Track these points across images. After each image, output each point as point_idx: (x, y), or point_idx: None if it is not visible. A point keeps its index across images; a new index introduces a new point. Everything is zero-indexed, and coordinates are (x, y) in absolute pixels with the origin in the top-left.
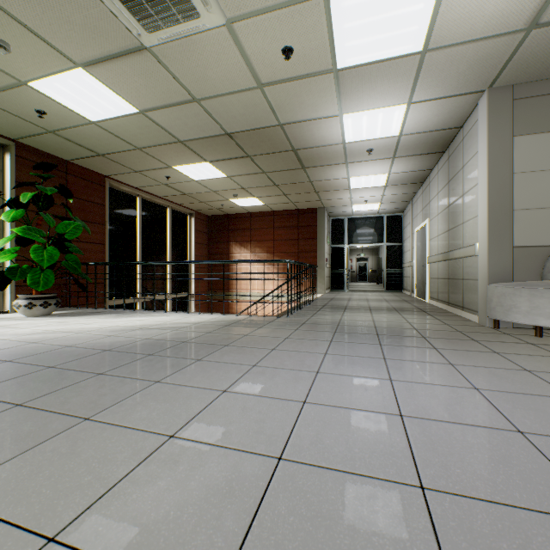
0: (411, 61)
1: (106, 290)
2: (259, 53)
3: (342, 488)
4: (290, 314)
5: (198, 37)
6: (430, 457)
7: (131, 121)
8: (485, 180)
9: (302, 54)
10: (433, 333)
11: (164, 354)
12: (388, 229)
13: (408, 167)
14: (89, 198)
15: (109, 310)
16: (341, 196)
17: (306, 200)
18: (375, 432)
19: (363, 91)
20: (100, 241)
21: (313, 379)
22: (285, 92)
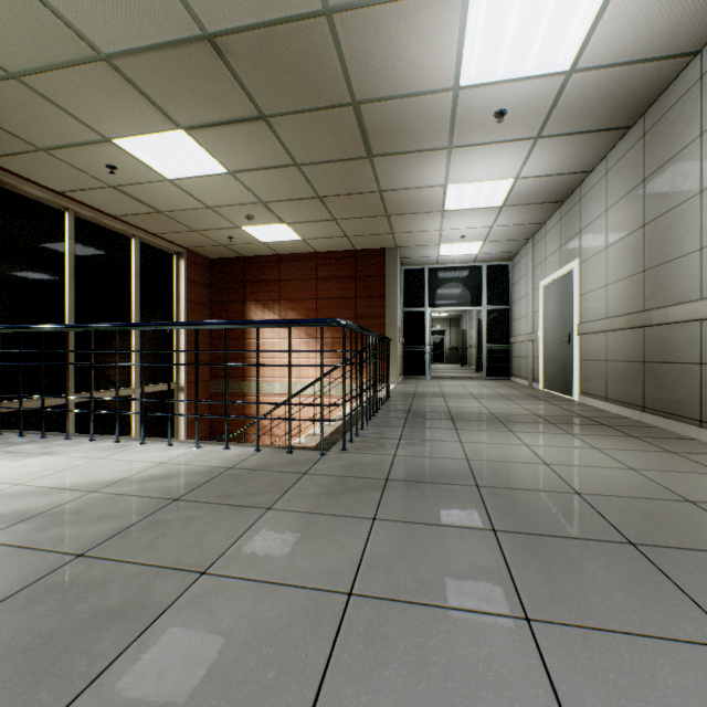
0: None
1: None
2: None
3: None
4: (349, 442)
5: None
6: None
7: None
8: None
9: None
10: None
11: None
12: (488, 286)
13: (554, 163)
14: None
15: None
16: (426, 225)
17: (369, 233)
18: None
19: None
20: None
21: None
22: None
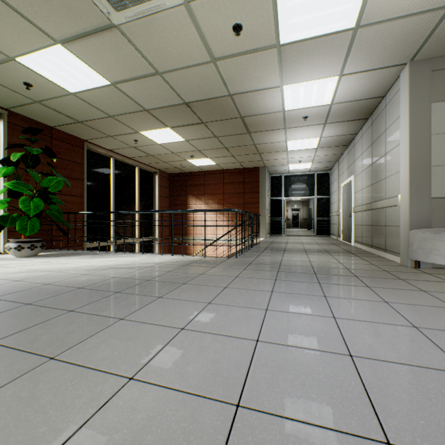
0: (344, 37)
1: (85, 235)
2: (213, 30)
3: (305, 444)
4: (239, 256)
5: (159, 15)
6: (390, 405)
7: (104, 92)
8: (406, 140)
9: (250, 31)
10: (363, 272)
11: (130, 292)
12: (317, 185)
13: (337, 131)
14: (71, 158)
15: (86, 252)
16: (280, 157)
17: (250, 160)
18: (329, 375)
19: (301, 64)
20: (80, 194)
21: (263, 316)
22: (235, 65)
